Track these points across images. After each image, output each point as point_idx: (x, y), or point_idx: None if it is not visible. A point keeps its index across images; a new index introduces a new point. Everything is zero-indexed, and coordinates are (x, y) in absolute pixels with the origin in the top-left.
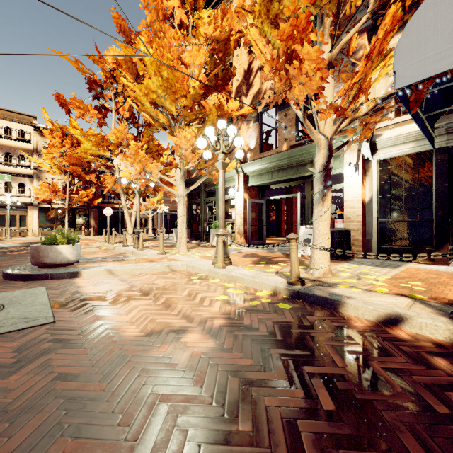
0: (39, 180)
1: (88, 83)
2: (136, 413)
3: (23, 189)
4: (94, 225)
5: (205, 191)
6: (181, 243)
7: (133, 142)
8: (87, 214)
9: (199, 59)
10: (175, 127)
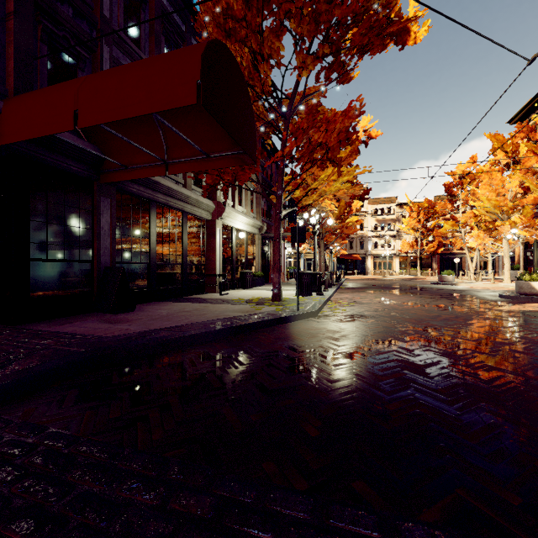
0: (399, 238)
1: (445, 190)
2: (480, 290)
3: (390, 245)
4: (435, 268)
5: (537, 242)
6: (506, 278)
7: (476, 232)
8: (430, 259)
9: (516, 183)
10: (501, 217)
